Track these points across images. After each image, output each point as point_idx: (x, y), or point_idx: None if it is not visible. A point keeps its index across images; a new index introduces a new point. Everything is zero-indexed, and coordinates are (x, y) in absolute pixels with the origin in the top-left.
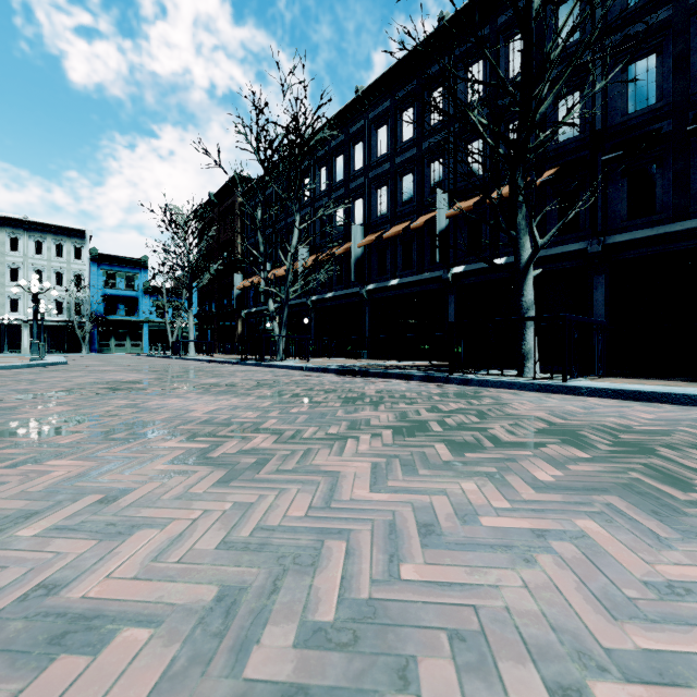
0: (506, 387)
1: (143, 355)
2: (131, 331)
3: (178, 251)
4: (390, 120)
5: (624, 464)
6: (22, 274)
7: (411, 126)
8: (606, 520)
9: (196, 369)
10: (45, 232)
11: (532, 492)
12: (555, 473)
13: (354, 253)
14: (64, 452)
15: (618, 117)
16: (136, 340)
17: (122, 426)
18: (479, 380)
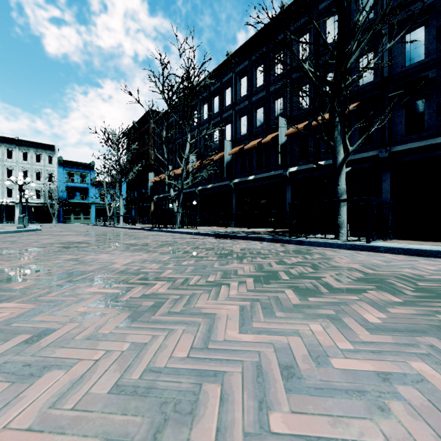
0: (328, 246)
1: (91, 225)
2: (84, 209)
3: (113, 158)
4: (249, 73)
5: (430, 307)
6: (15, 173)
7: (262, 77)
8: (434, 361)
9: (123, 234)
10: (29, 146)
11: (366, 333)
12: (380, 315)
13: (225, 159)
14: (15, 296)
15: (398, 68)
16: (87, 215)
17: (63, 275)
18: (309, 241)
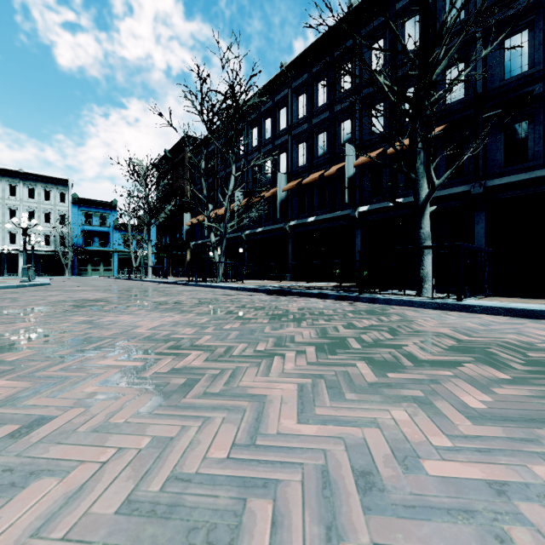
0: (408, 305)
1: (112, 278)
2: (104, 259)
3: (140, 195)
4: (308, 89)
5: None
6: (18, 214)
7: (325, 94)
8: None
9: (151, 289)
10: (36, 181)
11: (468, 424)
12: (484, 397)
13: (279, 196)
14: (6, 370)
15: (496, 82)
16: (108, 266)
17: (71, 342)
18: (385, 299)
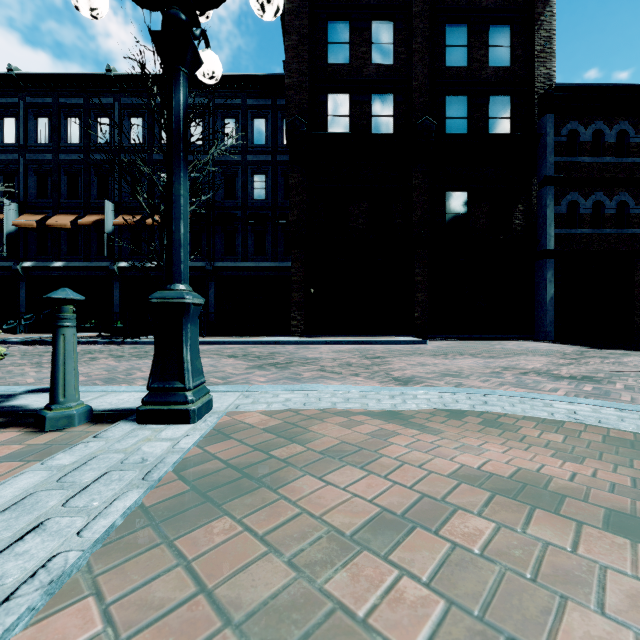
0: None
1: None
2: None
3: None
4: (53, 117)
5: None
6: None
7: (77, 134)
8: None
9: None
10: None
11: None
12: None
13: (7, 228)
14: None
15: (220, 199)
16: None
17: None
18: (143, 341)
